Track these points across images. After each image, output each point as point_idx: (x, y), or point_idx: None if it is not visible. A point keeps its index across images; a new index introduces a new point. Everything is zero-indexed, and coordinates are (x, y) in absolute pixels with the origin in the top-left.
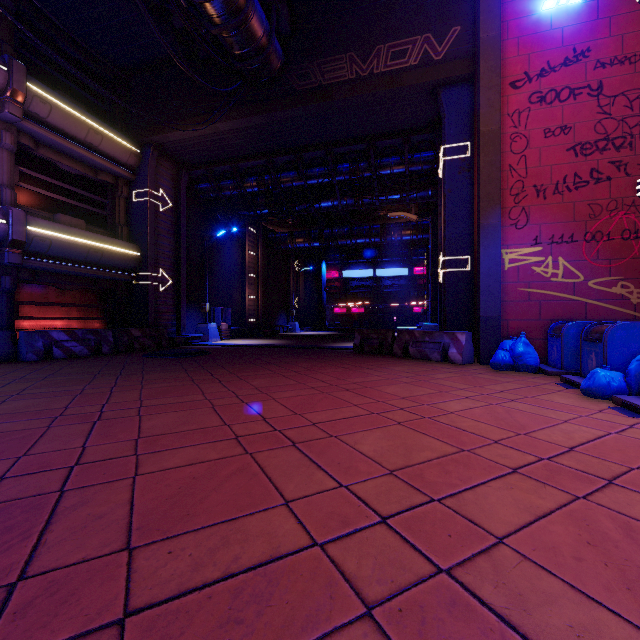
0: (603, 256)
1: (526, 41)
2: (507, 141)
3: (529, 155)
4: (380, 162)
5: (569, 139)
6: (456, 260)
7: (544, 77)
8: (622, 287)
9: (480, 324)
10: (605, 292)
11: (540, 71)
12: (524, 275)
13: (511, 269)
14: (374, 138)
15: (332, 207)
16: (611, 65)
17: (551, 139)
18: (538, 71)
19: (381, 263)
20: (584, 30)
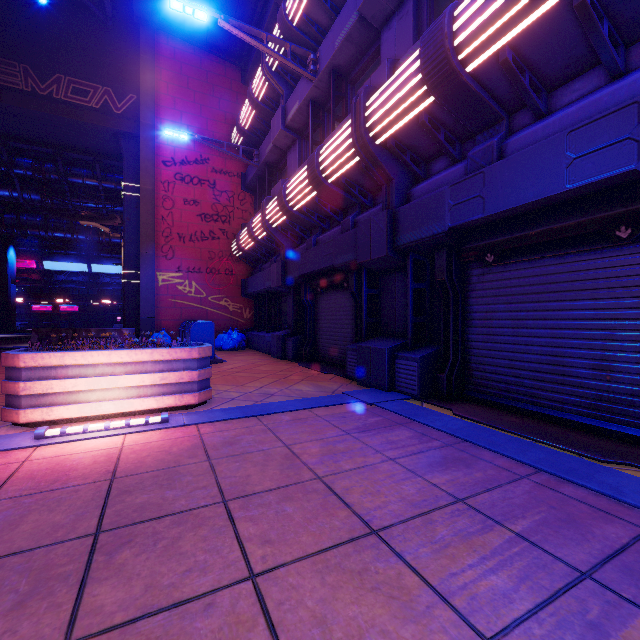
0: (216, 283)
1: (173, 137)
2: (161, 199)
3: (175, 213)
4: (70, 171)
5: (198, 209)
6: (134, 274)
7: (184, 165)
8: (225, 301)
9: (141, 323)
10: (217, 304)
11: (182, 161)
12: (172, 290)
13: (163, 286)
14: (62, 147)
15: (11, 198)
16: (220, 173)
17: (188, 206)
18: (180, 160)
19: (98, 258)
20: (206, 146)
